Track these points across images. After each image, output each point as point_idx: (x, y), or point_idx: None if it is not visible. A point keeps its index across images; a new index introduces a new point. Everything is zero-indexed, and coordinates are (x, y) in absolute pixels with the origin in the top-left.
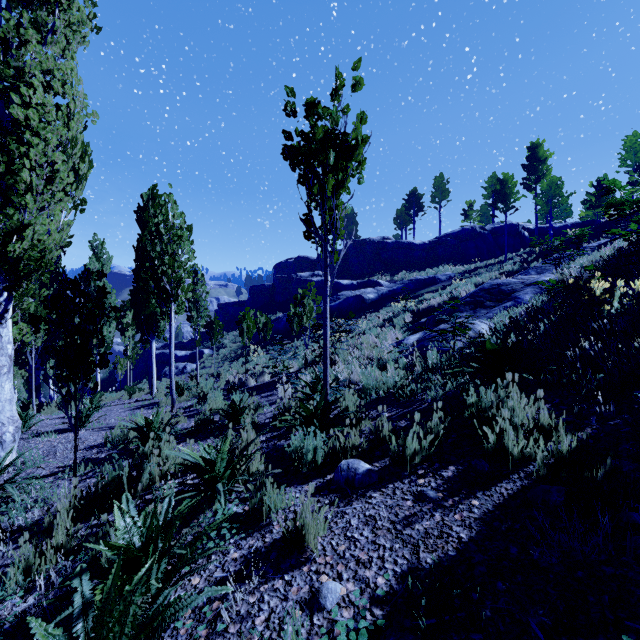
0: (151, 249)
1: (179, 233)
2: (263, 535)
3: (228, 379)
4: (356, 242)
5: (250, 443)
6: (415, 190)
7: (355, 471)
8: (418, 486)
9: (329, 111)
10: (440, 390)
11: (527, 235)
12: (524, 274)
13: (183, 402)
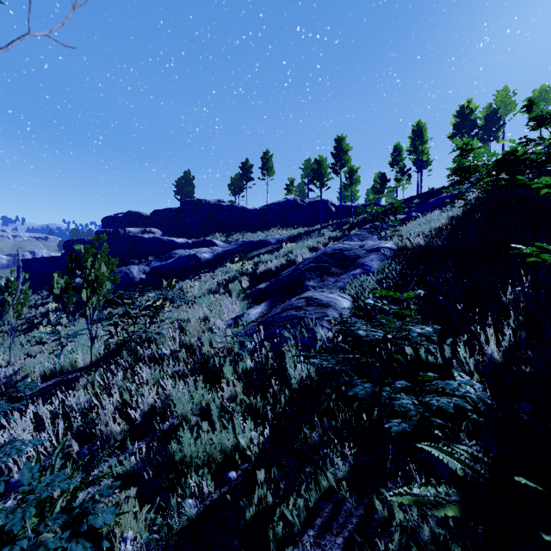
0: None
1: None
2: None
3: None
4: (192, 202)
5: None
6: (247, 162)
7: None
8: None
9: None
10: None
11: (334, 210)
12: (349, 240)
13: None
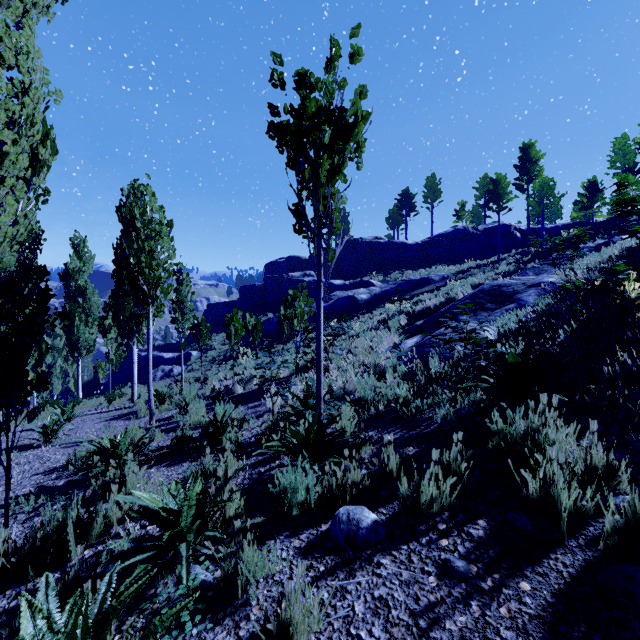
0: (126, 246)
1: (157, 228)
2: (237, 624)
3: (214, 386)
4: (348, 242)
5: (226, 482)
6: (407, 190)
7: (357, 524)
8: (441, 550)
9: (323, 81)
10: (450, 408)
11: (519, 236)
12: (522, 275)
13: (164, 412)
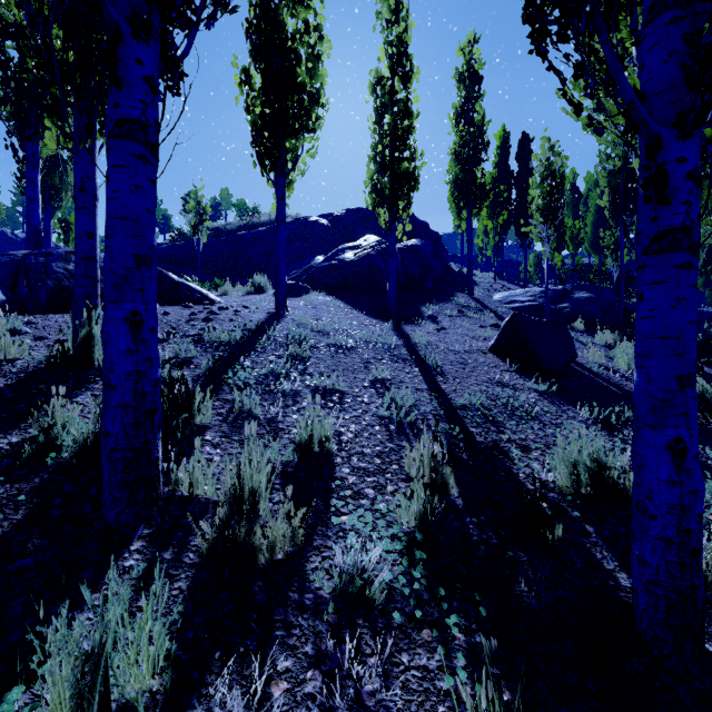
0: None
1: None
2: None
3: None
4: None
5: None
6: None
7: None
8: None
9: None
10: None
11: None
12: None
13: None
